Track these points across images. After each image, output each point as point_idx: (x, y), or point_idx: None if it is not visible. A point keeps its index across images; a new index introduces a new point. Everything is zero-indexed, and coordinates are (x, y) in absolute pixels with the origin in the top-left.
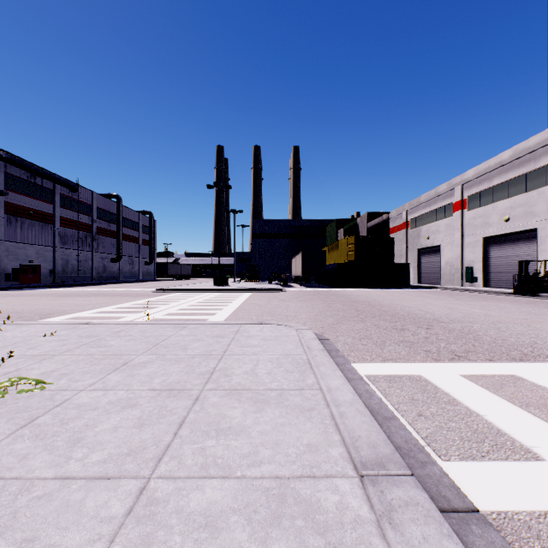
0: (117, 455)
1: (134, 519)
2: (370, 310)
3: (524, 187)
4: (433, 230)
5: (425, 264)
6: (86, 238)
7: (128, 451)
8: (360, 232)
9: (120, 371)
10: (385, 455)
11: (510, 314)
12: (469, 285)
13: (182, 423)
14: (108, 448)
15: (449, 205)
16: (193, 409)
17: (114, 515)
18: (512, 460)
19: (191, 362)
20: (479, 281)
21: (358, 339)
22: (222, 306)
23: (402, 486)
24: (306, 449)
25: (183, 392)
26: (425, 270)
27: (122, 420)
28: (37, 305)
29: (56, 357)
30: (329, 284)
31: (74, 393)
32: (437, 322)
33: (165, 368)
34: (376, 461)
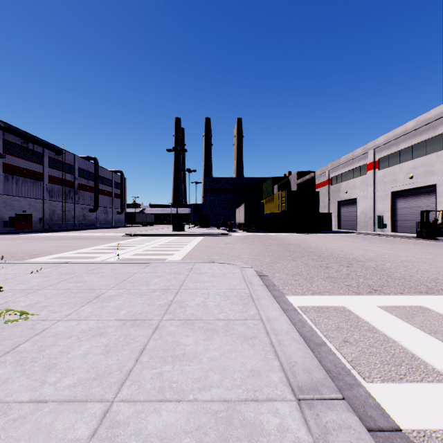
0: (86, 380)
1: (97, 441)
2: (300, 251)
3: (425, 151)
4: (351, 186)
5: (344, 213)
6: (69, 192)
7: (95, 376)
8: (291, 187)
9: (92, 303)
10: (319, 380)
11: (415, 254)
12: (380, 230)
13: (143, 350)
14: (78, 373)
15: (363, 166)
16: (152, 337)
17: (79, 437)
18: (426, 382)
19: (152, 296)
20: (388, 227)
21: (291, 275)
22: (179, 247)
23: (334, 410)
24: (250, 374)
25: (145, 322)
26: (344, 218)
27: (91, 347)
28: (28, 247)
29: (40, 291)
30: (266, 230)
31: (52, 323)
32: (356, 261)
33: (130, 301)
34: (311, 386)
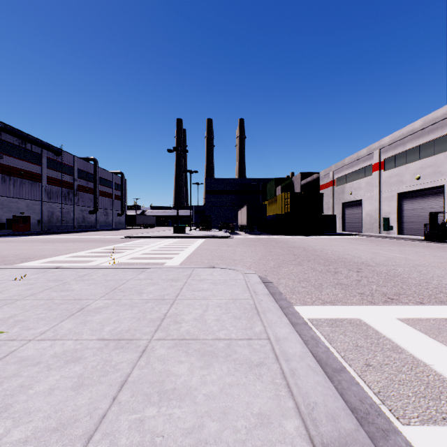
0: (42, 431)
1: None
2: (305, 254)
3: (433, 151)
4: (355, 187)
5: (349, 215)
6: (68, 194)
7: (56, 425)
8: (294, 189)
9: (74, 317)
10: (349, 433)
11: (426, 258)
12: (386, 233)
13: (124, 383)
14: (35, 419)
15: (368, 167)
16: (138, 364)
17: None
18: None
19: (144, 307)
20: (395, 229)
21: (298, 282)
22: (179, 250)
23: None
24: (258, 422)
25: (131, 342)
26: (348, 220)
27: (60, 379)
28: (22, 250)
29: (18, 302)
30: (269, 232)
31: (21, 343)
32: (365, 265)
33: (118, 314)
34: (339, 443)
